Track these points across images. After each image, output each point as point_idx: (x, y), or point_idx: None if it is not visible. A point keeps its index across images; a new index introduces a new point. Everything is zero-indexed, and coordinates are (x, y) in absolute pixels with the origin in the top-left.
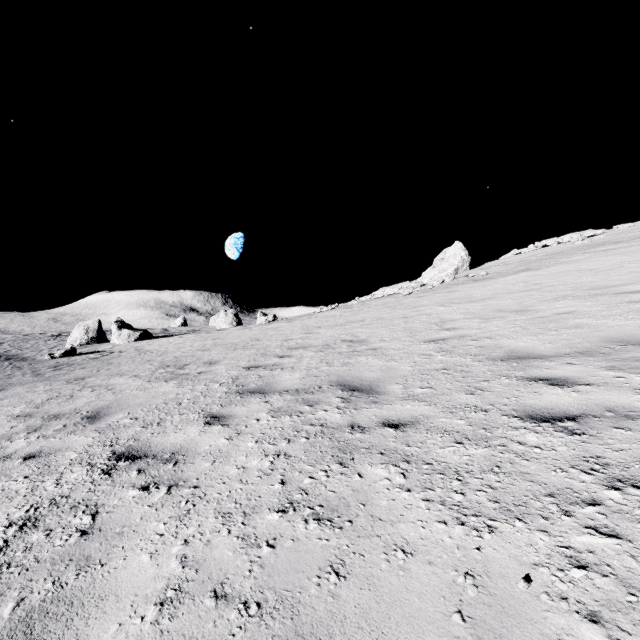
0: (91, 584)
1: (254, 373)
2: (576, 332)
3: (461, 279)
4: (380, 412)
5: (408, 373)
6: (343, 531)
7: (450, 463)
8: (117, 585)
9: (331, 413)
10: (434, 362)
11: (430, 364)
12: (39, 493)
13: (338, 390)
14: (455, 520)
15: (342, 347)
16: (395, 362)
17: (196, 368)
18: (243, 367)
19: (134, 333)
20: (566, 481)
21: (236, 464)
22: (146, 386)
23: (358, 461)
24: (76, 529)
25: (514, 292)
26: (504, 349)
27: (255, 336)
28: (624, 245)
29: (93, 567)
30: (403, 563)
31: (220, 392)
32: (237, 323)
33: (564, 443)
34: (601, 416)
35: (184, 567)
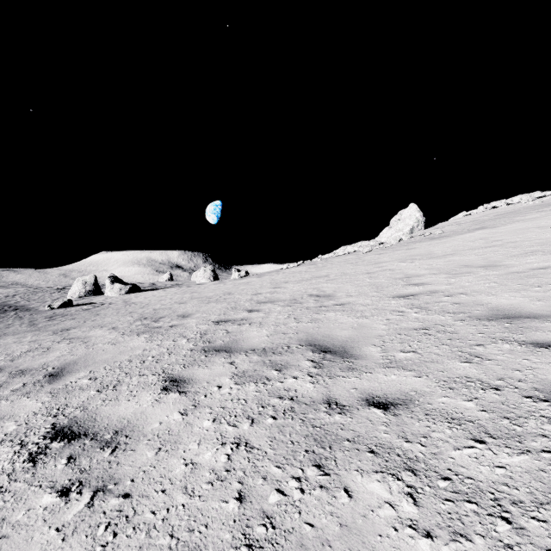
0: None
1: (222, 328)
2: None
3: (417, 237)
4: (360, 383)
5: (383, 332)
6: None
7: (479, 480)
8: None
9: (302, 382)
10: (410, 320)
11: (406, 322)
12: None
13: (308, 351)
14: None
15: (309, 302)
16: (366, 319)
17: (169, 321)
18: (213, 321)
19: (125, 287)
20: None
21: (184, 456)
22: (118, 340)
23: (342, 464)
24: None
25: (476, 248)
26: (486, 306)
27: (228, 290)
28: None
29: None
30: None
31: (186, 349)
32: (214, 278)
33: None
34: None
35: None
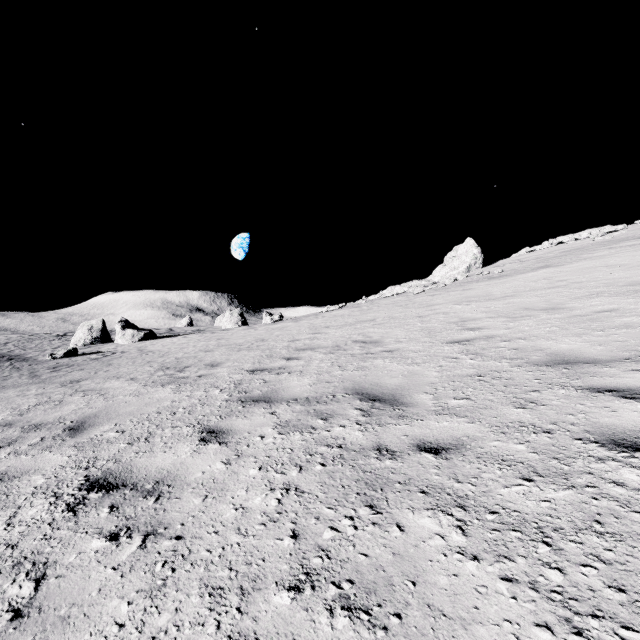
0: None
1: (259, 377)
2: (629, 332)
3: (475, 277)
4: (411, 430)
5: (436, 380)
6: (389, 636)
7: (525, 513)
8: None
9: (350, 430)
10: (464, 367)
11: (460, 369)
12: None
13: (355, 400)
14: (564, 624)
15: (354, 348)
16: (418, 366)
17: (197, 371)
18: (247, 370)
19: (138, 333)
20: None
21: (233, 502)
22: (141, 391)
23: (394, 503)
24: (8, 606)
25: (538, 289)
26: (545, 352)
27: (260, 336)
28: None
29: None
30: None
31: (220, 400)
32: (242, 323)
33: None
34: None
35: None
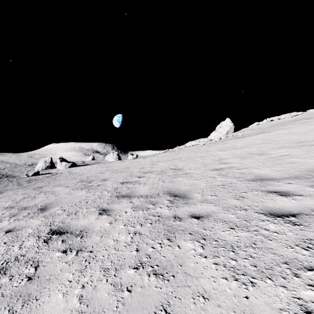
0: (29, 312)
1: (125, 186)
2: (291, 166)
3: (230, 137)
4: (189, 209)
5: (204, 187)
6: (169, 282)
7: (228, 241)
8: (43, 313)
9: (164, 209)
10: (217, 181)
11: (215, 182)
12: (10, 253)
13: (167, 196)
14: (232, 277)
15: (170, 172)
16: (197, 181)
17: (97, 182)
18: (120, 182)
19: (68, 164)
20: (294, 254)
21: (113, 238)
22: (71, 192)
23: (178, 238)
24: (26, 276)
25: (257, 144)
26: (253, 174)
27: (127, 166)
28: (313, 120)
29: (31, 301)
30: (203, 305)
31: (107, 196)
32: (118, 159)
33: (290, 230)
34: (309, 214)
35: (80, 303)
